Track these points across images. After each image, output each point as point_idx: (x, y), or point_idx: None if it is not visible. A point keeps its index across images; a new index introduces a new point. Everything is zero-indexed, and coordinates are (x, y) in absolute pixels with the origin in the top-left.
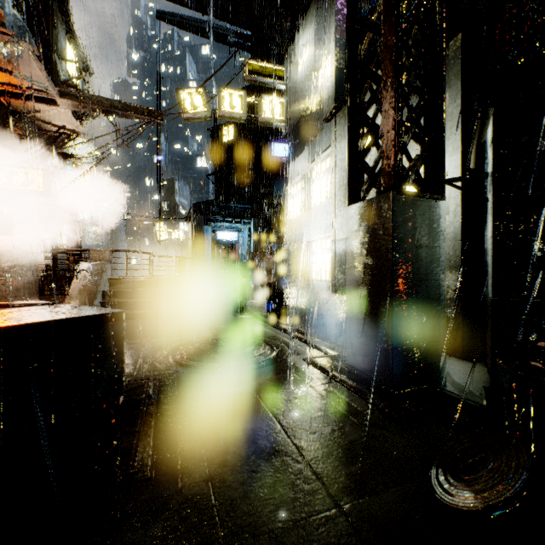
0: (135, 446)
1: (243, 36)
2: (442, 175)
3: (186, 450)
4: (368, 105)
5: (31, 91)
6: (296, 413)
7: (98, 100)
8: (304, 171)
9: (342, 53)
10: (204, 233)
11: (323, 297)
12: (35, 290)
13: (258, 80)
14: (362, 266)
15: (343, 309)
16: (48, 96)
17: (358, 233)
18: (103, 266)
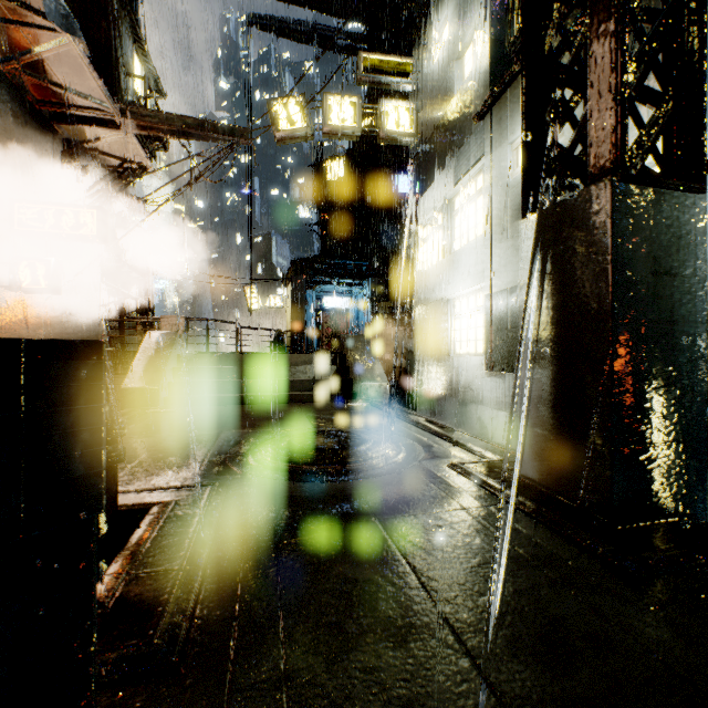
0: (165, 599)
1: (357, 37)
2: (701, 149)
3: (249, 612)
4: (556, 54)
5: (87, 111)
6: (444, 555)
7: (167, 118)
8: (442, 200)
9: (501, 17)
10: (307, 299)
11: (471, 378)
12: None
13: (377, 80)
14: (549, 313)
15: (504, 394)
16: (106, 116)
17: (543, 260)
18: (174, 336)
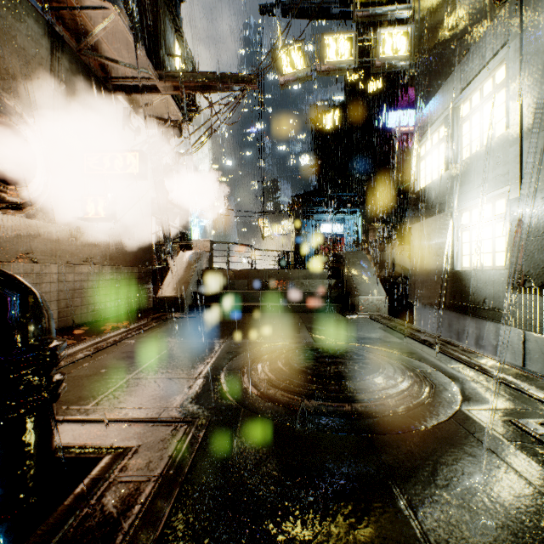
0: None
1: (349, 2)
2: None
3: None
4: None
5: (136, 80)
6: None
7: (193, 76)
8: (446, 110)
9: None
10: (307, 226)
11: (488, 294)
12: (148, 280)
13: (372, 13)
14: None
15: None
16: (149, 82)
17: None
18: (199, 255)
